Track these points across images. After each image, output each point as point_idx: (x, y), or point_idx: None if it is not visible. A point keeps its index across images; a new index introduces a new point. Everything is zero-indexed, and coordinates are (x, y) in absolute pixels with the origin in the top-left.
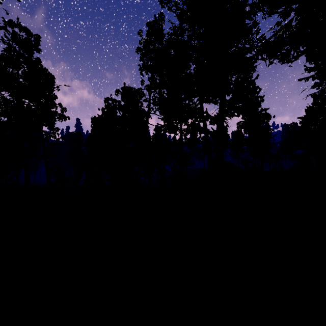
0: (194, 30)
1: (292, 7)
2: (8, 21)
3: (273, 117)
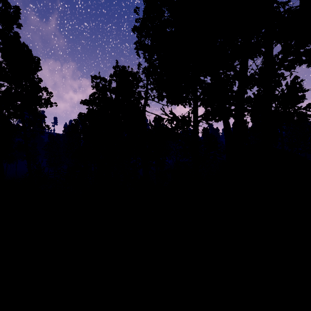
0: None
1: None
2: None
3: None
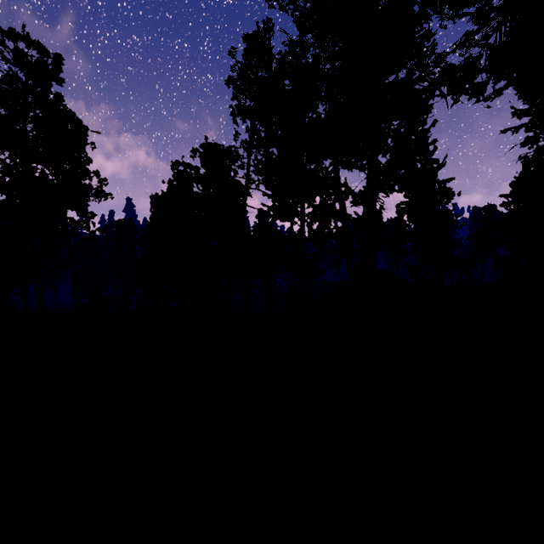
0: (324, 47)
1: (492, 5)
2: (8, 31)
3: (458, 194)
